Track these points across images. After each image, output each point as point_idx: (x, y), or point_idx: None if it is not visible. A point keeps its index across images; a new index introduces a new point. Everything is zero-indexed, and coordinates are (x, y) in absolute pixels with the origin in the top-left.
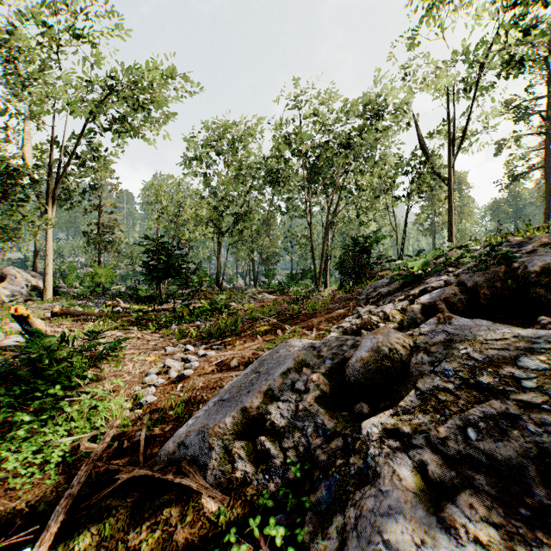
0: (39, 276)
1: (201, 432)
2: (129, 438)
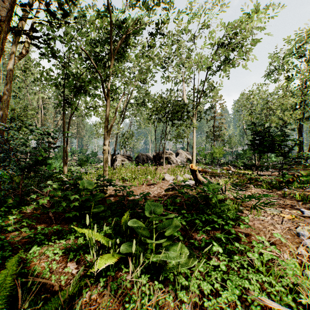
0: (189, 154)
1: None
2: None
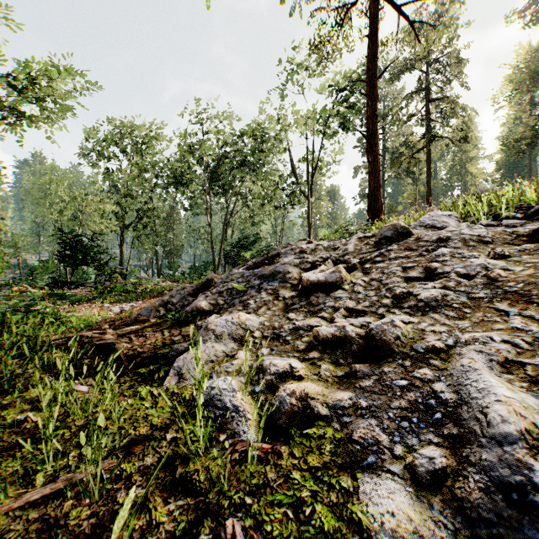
0: None
1: (146, 309)
2: (112, 320)
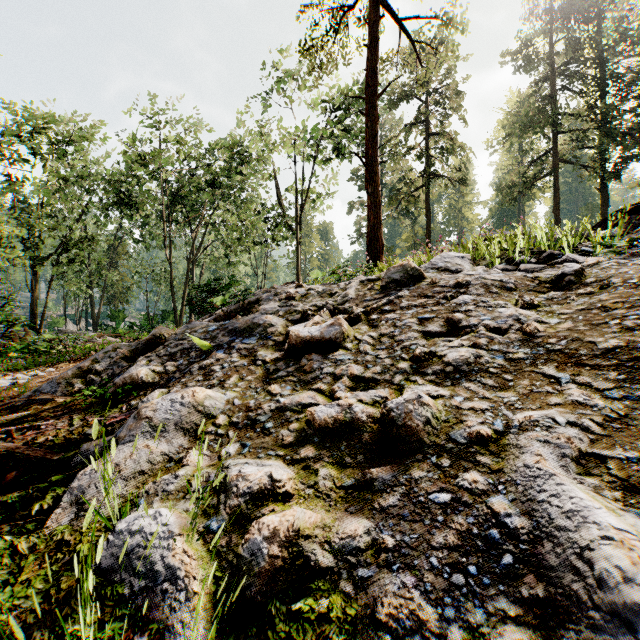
0: None
1: (51, 382)
2: None
